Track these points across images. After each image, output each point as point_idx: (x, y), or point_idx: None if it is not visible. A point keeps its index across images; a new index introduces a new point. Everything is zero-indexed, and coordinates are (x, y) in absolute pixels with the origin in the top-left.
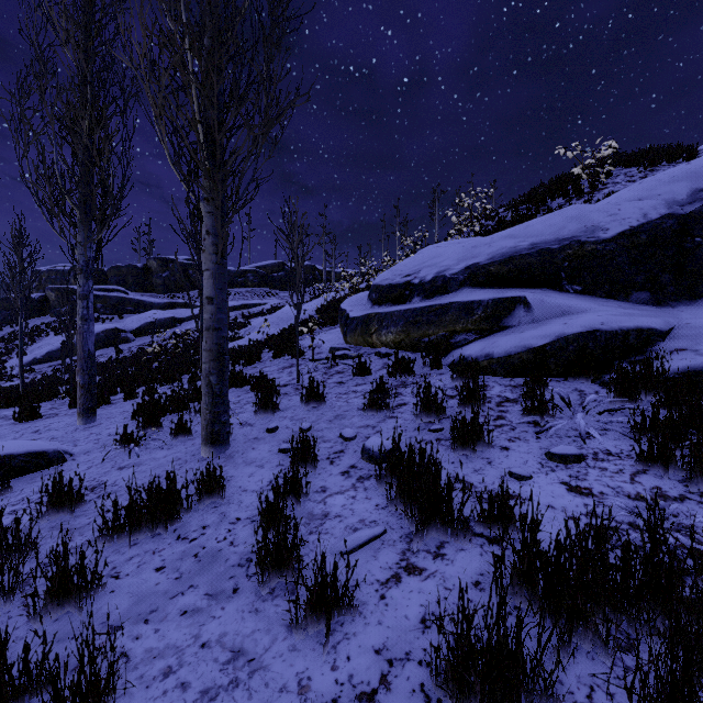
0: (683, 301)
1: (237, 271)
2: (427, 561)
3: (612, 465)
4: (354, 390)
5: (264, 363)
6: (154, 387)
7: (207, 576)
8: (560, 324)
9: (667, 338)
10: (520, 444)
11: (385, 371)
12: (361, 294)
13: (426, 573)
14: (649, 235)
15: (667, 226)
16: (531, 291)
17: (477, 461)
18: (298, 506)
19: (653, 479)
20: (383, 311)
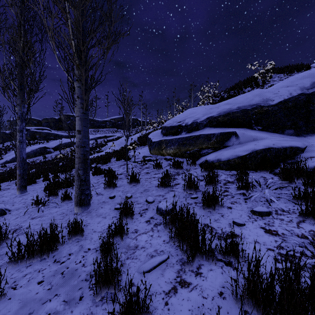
0: (309, 134)
1: (102, 121)
2: (192, 278)
3: (286, 217)
4: (153, 176)
5: (111, 163)
6: (58, 175)
7: (66, 287)
8: (253, 145)
9: (304, 151)
10: (237, 205)
11: (168, 167)
12: (158, 131)
13: (191, 286)
14: (293, 103)
15: (301, 99)
16: (238, 129)
17: (216, 215)
18: (121, 241)
19: (308, 225)
20: (168, 138)
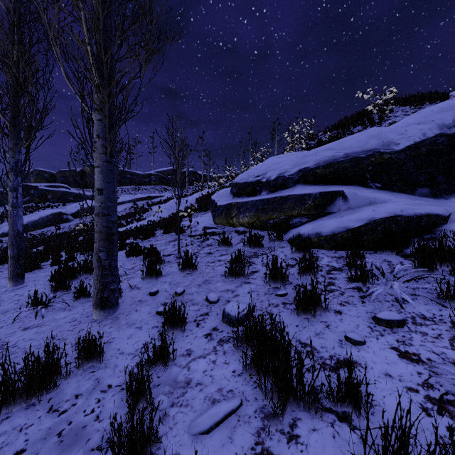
0: (453, 194)
1: (144, 174)
2: (282, 446)
3: (430, 329)
4: (219, 259)
5: (156, 237)
6: (74, 255)
7: None
8: (370, 211)
9: (448, 222)
10: (349, 308)
11: (241, 245)
12: (226, 189)
13: None
14: (428, 148)
15: (440, 142)
16: (346, 187)
17: (317, 325)
18: (164, 373)
19: None
20: (241, 201)
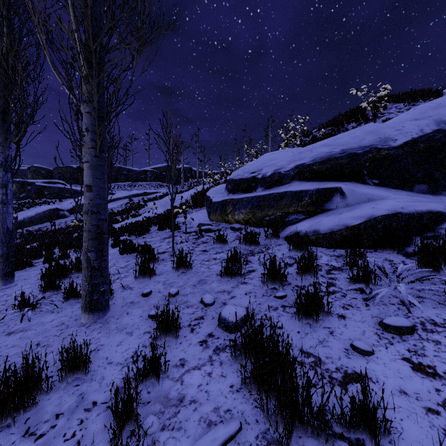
0: None
1: (140, 171)
2: None
3: (443, 337)
4: (214, 257)
5: (151, 234)
6: (67, 253)
7: None
8: (369, 208)
9: None
10: (353, 312)
11: (237, 242)
12: (221, 186)
13: None
14: (425, 144)
15: (437, 138)
16: (344, 183)
17: (320, 331)
18: (155, 387)
19: None
20: (236, 197)
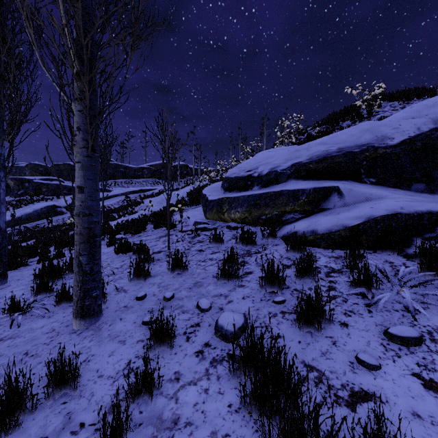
0: None
1: (137, 168)
2: None
3: None
4: (210, 258)
5: (147, 232)
6: (62, 252)
7: None
8: (368, 208)
9: None
10: (356, 319)
11: (233, 241)
12: (217, 184)
13: None
14: (423, 143)
15: (435, 136)
16: (341, 182)
17: (322, 341)
18: (147, 407)
19: None
20: (232, 196)
